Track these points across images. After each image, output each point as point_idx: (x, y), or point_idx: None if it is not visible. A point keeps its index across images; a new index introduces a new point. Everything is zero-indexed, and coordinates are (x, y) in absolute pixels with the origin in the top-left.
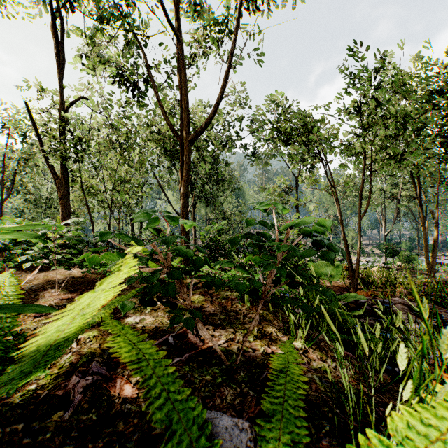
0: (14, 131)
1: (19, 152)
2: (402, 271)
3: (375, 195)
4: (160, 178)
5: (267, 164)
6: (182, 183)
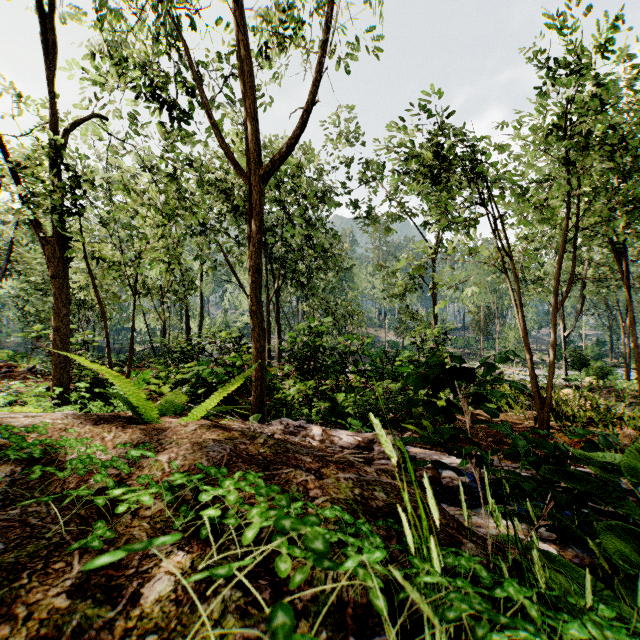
0: (10, 181)
1: (16, 211)
2: (595, 391)
3: (551, 276)
4: (228, 251)
5: (387, 231)
6: (252, 249)
